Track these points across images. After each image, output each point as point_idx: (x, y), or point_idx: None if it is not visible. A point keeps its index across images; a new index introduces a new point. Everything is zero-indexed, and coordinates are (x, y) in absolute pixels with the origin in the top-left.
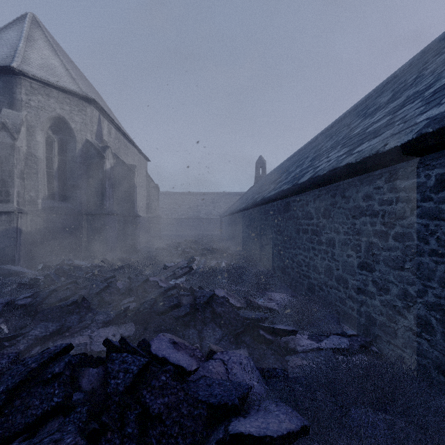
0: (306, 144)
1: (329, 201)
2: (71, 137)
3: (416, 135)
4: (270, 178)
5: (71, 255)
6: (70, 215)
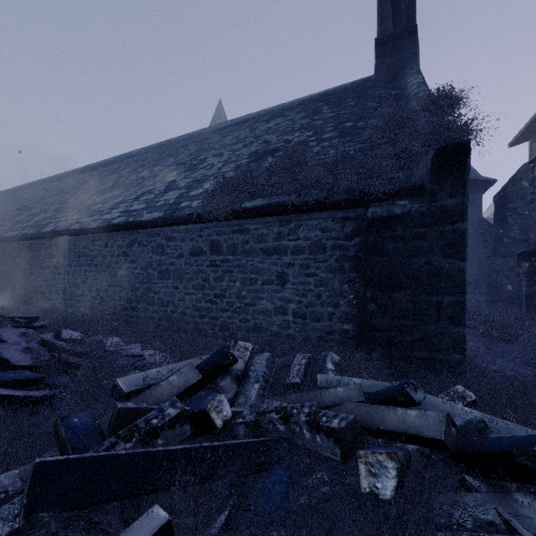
0: (54, 176)
1: (66, 247)
2: None
3: (97, 226)
4: None
5: None
6: None
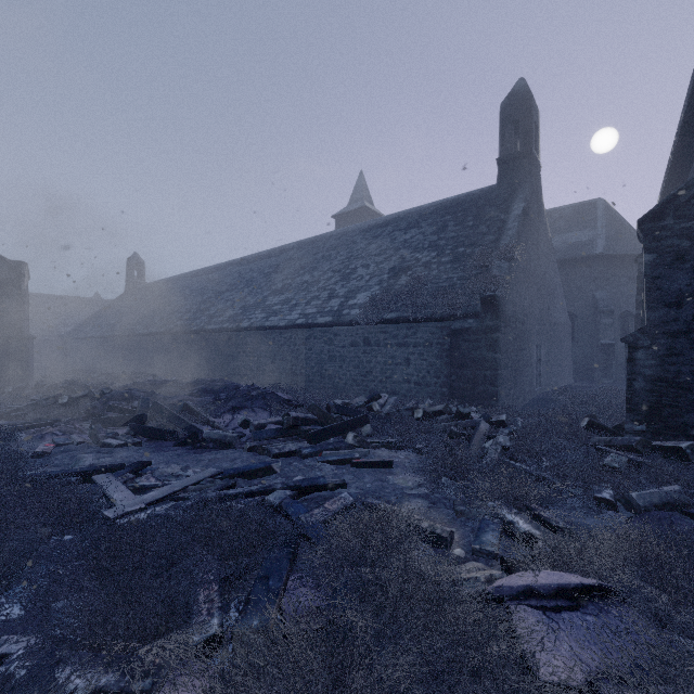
0: (213, 266)
1: (259, 338)
2: None
3: (285, 325)
4: (176, 298)
5: None
6: None
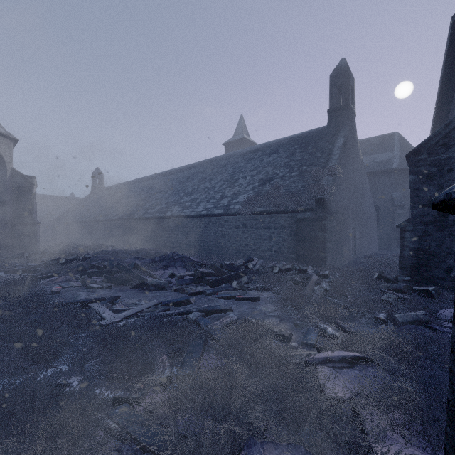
0: (147, 177)
1: (177, 223)
2: (2, 166)
3: (194, 215)
4: (124, 197)
5: (4, 252)
6: (4, 223)
